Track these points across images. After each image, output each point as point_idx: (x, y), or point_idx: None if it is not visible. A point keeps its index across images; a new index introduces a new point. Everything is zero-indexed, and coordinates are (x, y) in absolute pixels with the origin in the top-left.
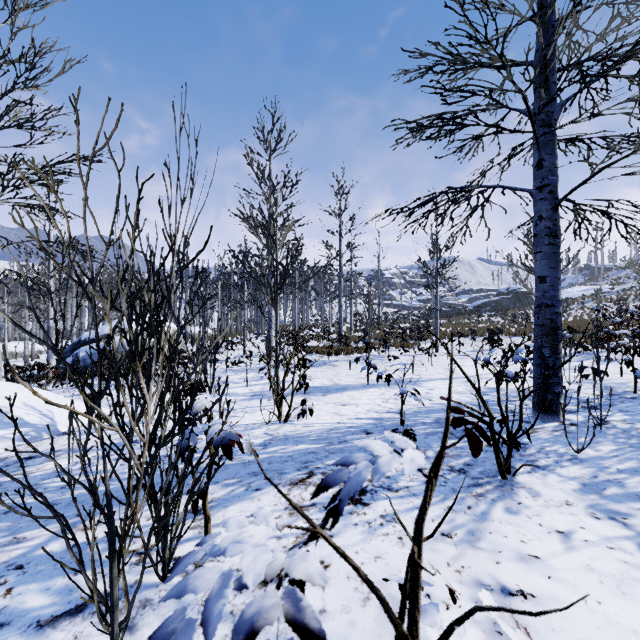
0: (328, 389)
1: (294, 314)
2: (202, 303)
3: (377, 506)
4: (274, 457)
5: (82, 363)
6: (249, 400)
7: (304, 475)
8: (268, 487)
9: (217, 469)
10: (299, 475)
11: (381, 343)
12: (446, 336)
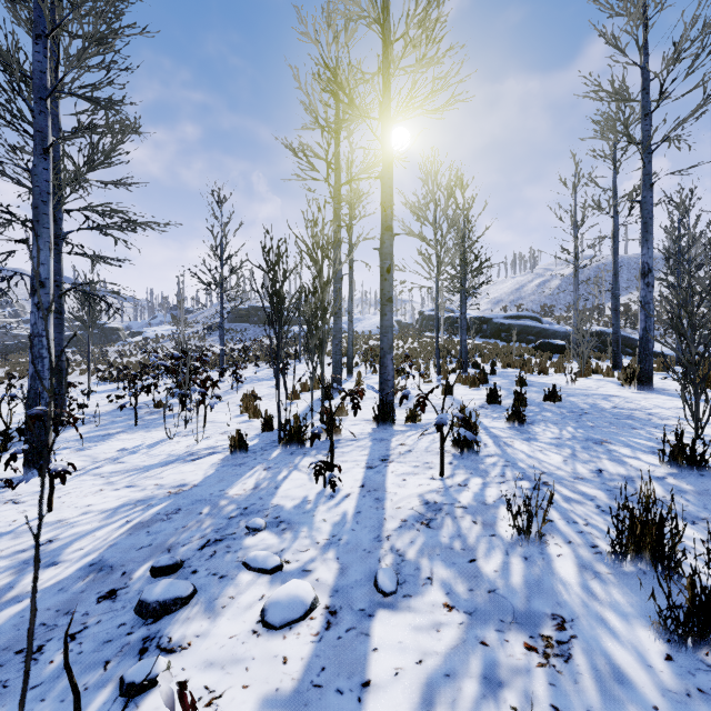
0: None
1: None
2: None
3: None
4: None
5: None
6: None
7: None
8: None
9: None
10: None
11: None
12: None
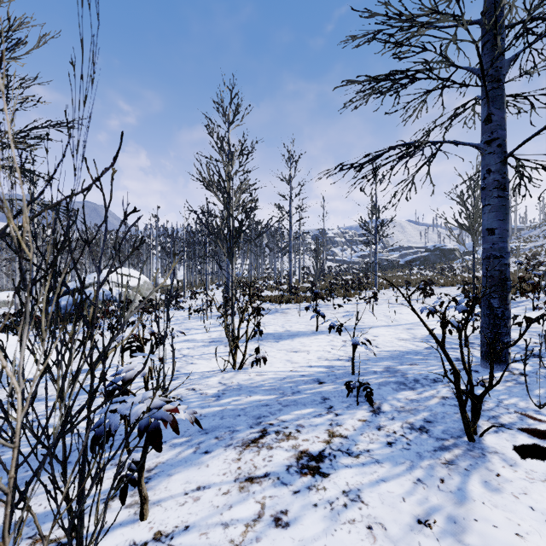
0: (280, 336)
1: (250, 268)
2: (133, 248)
3: (338, 478)
4: (227, 410)
5: (63, 310)
6: (207, 346)
7: (257, 434)
8: (218, 449)
9: (146, 454)
10: (251, 434)
11: (326, 293)
12: (383, 287)
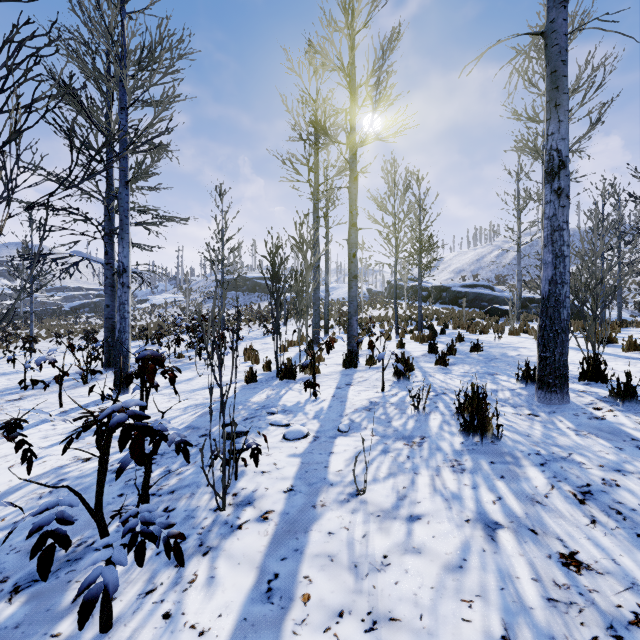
0: None
1: None
2: None
3: (31, 398)
4: None
5: None
6: None
7: None
8: None
9: None
10: None
11: None
12: (40, 338)
